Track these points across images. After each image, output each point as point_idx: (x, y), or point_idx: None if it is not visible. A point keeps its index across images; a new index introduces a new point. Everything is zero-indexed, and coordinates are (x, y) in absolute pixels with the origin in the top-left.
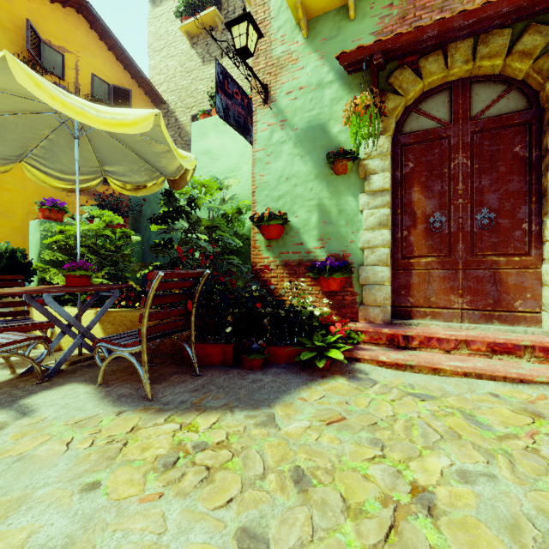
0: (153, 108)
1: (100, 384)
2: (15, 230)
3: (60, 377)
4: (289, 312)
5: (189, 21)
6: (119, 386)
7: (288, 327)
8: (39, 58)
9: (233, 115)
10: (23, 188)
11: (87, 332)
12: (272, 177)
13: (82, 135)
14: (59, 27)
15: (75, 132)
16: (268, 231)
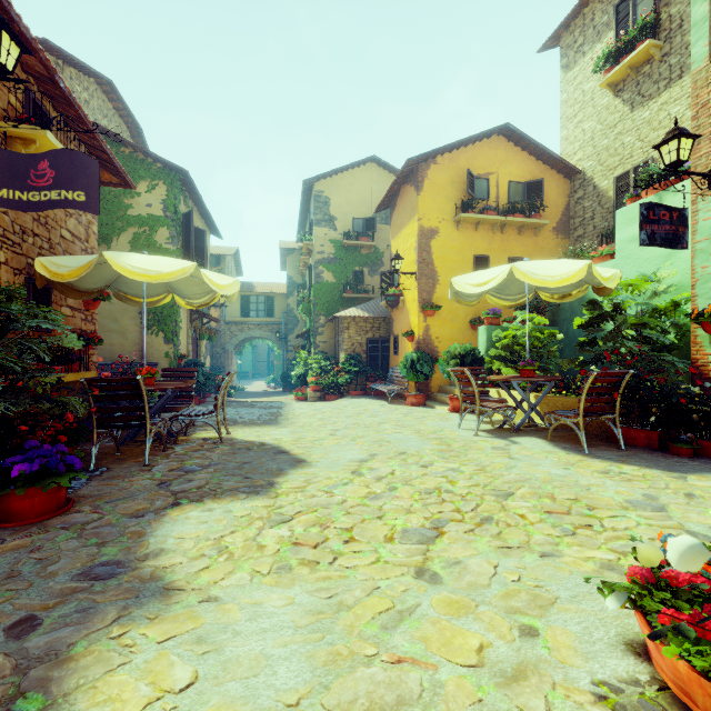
0: (566, 183)
1: (549, 440)
2: (459, 329)
3: (521, 432)
4: None
5: (611, 73)
6: (562, 443)
7: None
8: (473, 193)
9: (659, 235)
10: None
11: (534, 408)
12: None
13: None
14: (485, 158)
15: None
16: (710, 327)
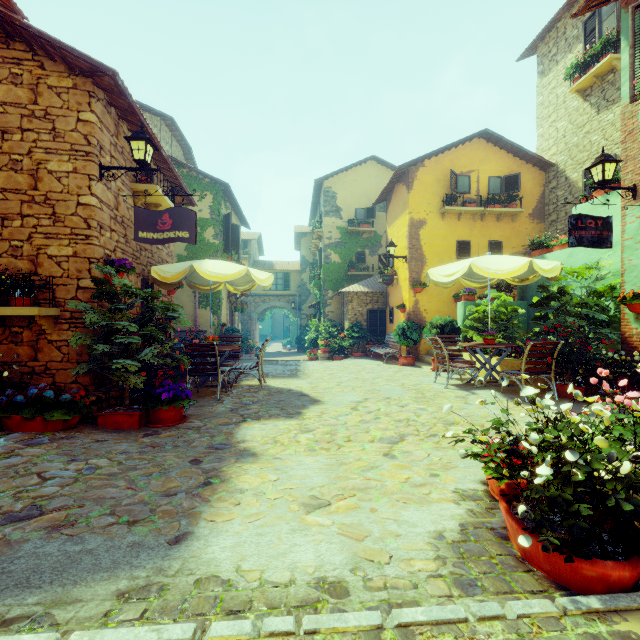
0: (541, 174)
1: (502, 392)
2: (444, 303)
3: (482, 387)
4: (638, 373)
5: (578, 81)
6: (511, 395)
7: (635, 384)
8: (456, 188)
9: (586, 239)
10: None
11: (494, 368)
12: (639, 261)
13: None
14: (467, 158)
15: None
16: (632, 307)
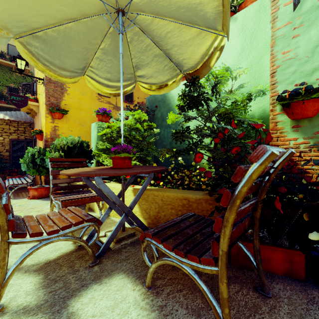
0: None
1: (148, 287)
2: (86, 133)
3: (108, 257)
4: None
5: None
6: (170, 296)
7: None
8: None
9: None
10: (90, 108)
11: (130, 212)
12: (302, 49)
13: (123, 40)
14: None
15: (119, 26)
16: (302, 108)
